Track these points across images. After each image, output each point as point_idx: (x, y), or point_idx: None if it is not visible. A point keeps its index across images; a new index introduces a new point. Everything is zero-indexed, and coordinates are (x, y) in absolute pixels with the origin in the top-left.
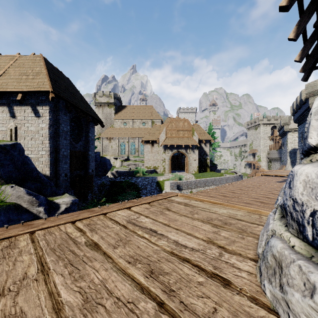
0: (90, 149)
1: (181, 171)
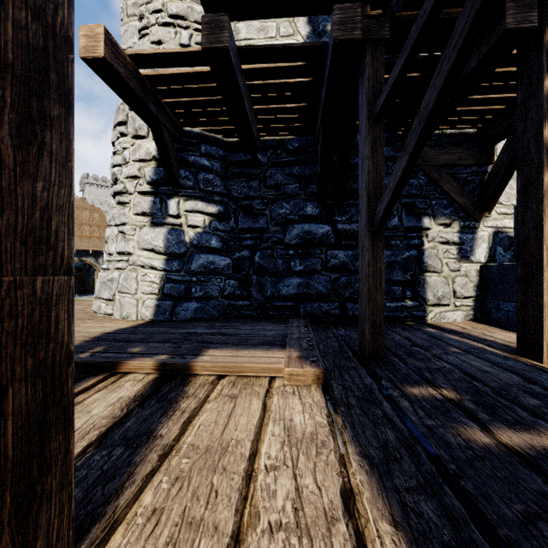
0: None
1: (87, 295)
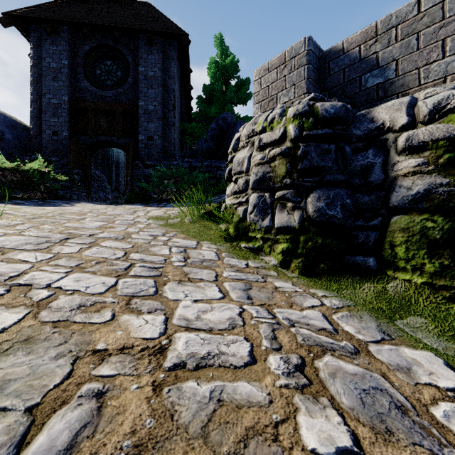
0: (140, 97)
1: None
